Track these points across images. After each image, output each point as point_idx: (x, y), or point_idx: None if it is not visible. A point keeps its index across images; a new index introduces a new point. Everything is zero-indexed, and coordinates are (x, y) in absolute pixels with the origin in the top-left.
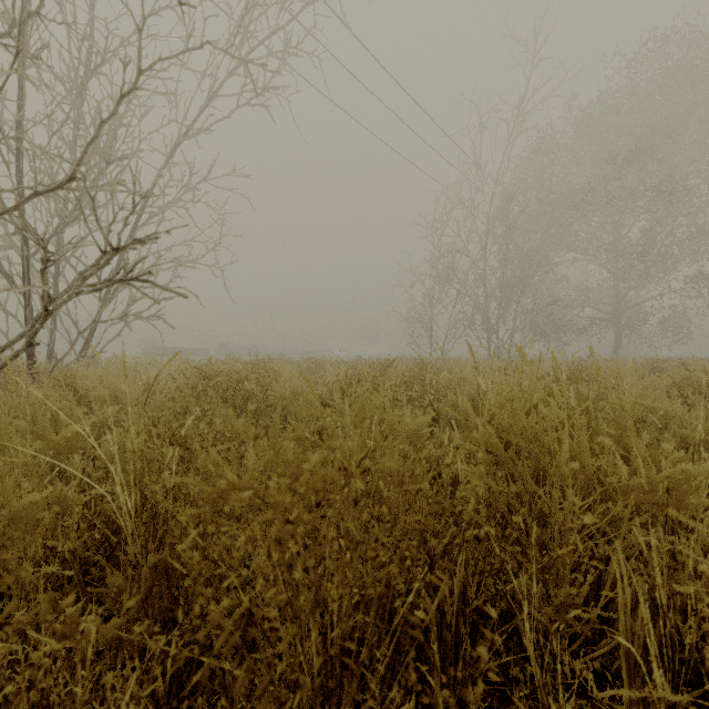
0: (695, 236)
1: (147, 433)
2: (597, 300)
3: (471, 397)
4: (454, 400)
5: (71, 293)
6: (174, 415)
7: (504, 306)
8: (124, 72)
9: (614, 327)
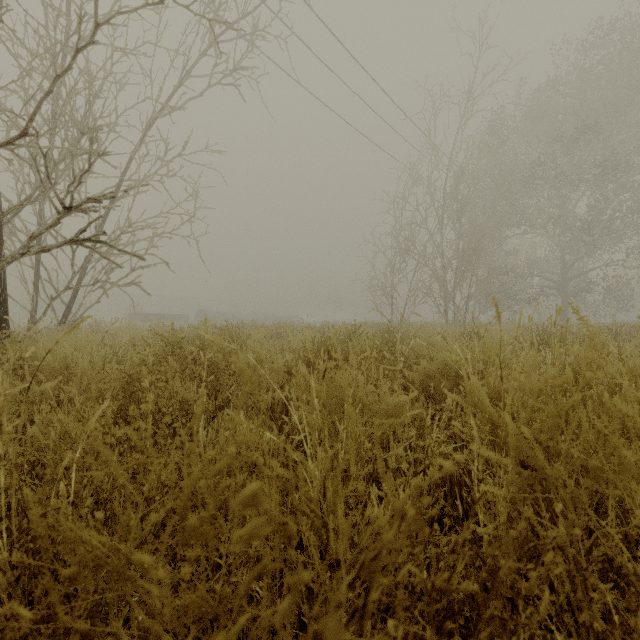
0: (638, 210)
1: (59, 420)
2: (545, 270)
3: (445, 365)
4: (428, 368)
5: (15, 253)
6: (122, 388)
7: (460, 275)
8: (80, 24)
9: (561, 294)
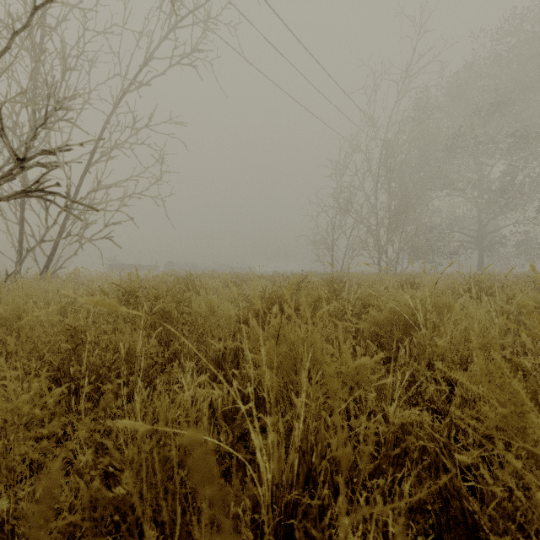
0: None
1: None
2: (464, 227)
3: (393, 314)
4: (377, 318)
5: None
6: (66, 340)
7: (392, 231)
8: None
9: (478, 248)
